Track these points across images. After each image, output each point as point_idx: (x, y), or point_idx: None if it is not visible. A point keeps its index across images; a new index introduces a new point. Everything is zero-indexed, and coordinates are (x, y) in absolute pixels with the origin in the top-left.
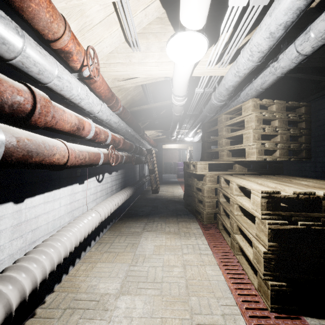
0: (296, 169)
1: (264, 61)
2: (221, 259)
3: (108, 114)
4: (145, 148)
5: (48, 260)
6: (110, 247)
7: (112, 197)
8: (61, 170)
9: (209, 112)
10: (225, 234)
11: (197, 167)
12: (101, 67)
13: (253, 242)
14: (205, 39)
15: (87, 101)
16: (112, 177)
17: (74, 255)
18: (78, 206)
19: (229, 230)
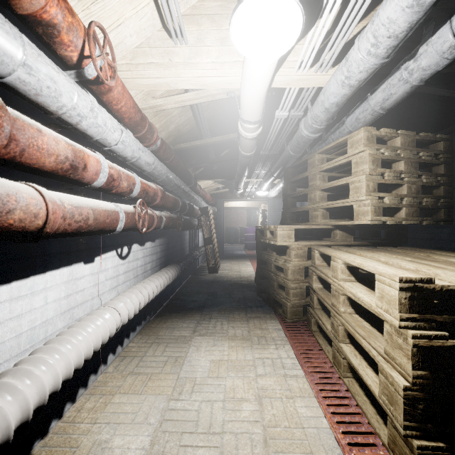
0: (425, 237)
1: (390, 62)
2: (319, 386)
3: (136, 148)
4: (198, 206)
5: None
6: (139, 364)
7: (144, 283)
8: (34, 241)
9: (295, 151)
10: (322, 339)
11: (277, 234)
12: (123, 70)
13: (379, 365)
14: (300, 8)
15: (92, 121)
16: (146, 250)
17: (74, 383)
18: (84, 301)
19: (330, 336)
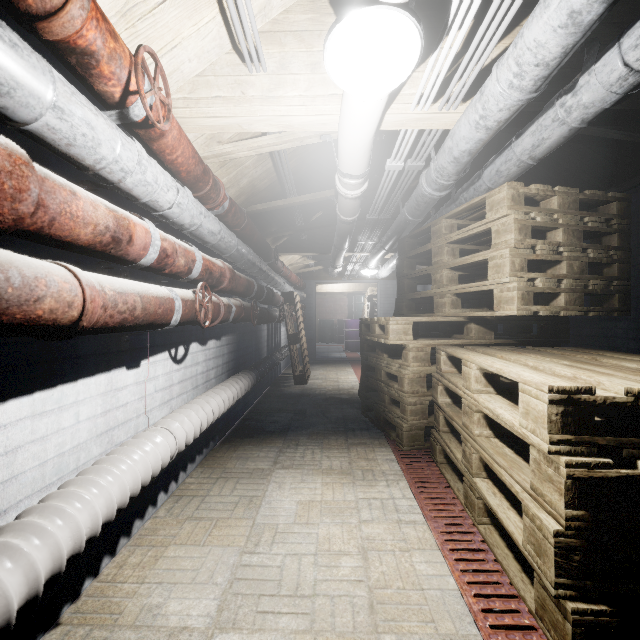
0: (594, 334)
1: (541, 95)
2: (445, 535)
3: (196, 213)
4: (280, 290)
5: (20, 572)
6: (200, 506)
7: (207, 396)
8: (66, 338)
9: (414, 215)
10: (451, 474)
11: (389, 330)
12: (179, 107)
13: (524, 504)
14: (417, 28)
15: (139, 177)
16: (209, 351)
17: (114, 530)
18: (126, 419)
19: (460, 468)
